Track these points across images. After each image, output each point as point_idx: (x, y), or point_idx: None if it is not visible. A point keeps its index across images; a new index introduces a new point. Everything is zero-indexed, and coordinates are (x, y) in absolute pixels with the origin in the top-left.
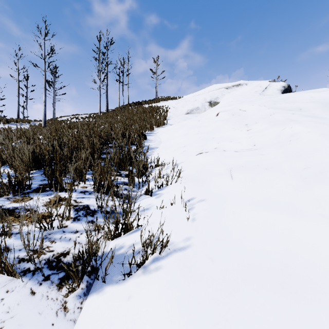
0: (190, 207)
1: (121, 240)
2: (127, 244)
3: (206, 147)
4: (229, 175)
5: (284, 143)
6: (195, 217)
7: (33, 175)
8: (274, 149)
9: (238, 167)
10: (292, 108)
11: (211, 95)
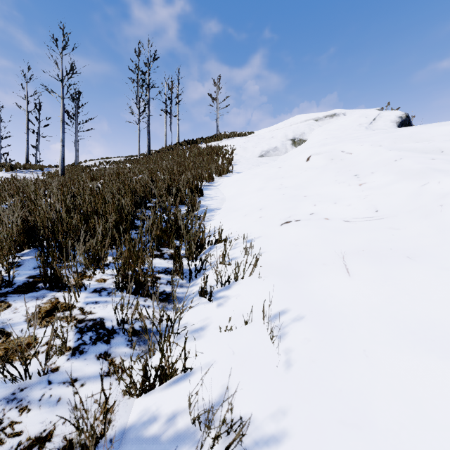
0: (279, 332)
1: (153, 400)
2: (165, 413)
3: (295, 211)
4: (341, 267)
5: (429, 209)
6: (290, 358)
7: (24, 258)
8: (414, 220)
9: (355, 252)
10: (428, 150)
11: (295, 130)
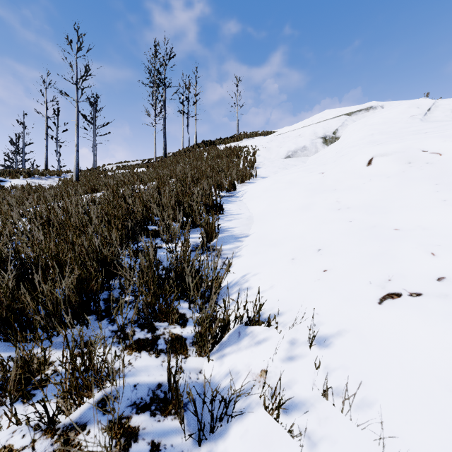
0: None
1: None
2: None
3: (396, 265)
4: None
5: None
6: None
7: None
8: None
9: None
10: None
11: (325, 126)
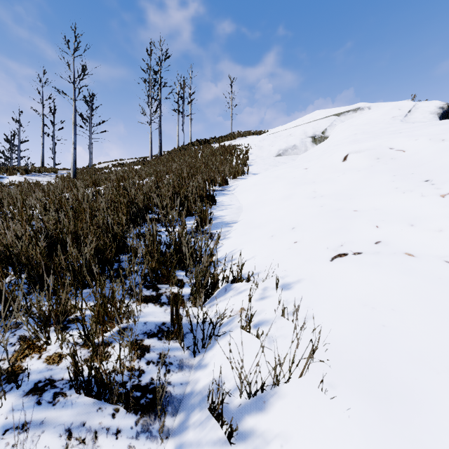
0: None
1: None
2: None
3: (348, 236)
4: None
5: None
6: None
7: None
8: None
9: None
10: None
11: (314, 126)
